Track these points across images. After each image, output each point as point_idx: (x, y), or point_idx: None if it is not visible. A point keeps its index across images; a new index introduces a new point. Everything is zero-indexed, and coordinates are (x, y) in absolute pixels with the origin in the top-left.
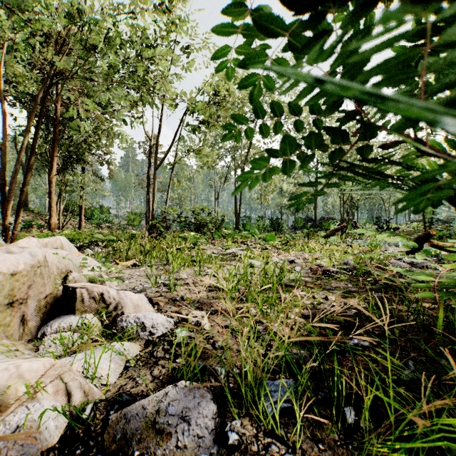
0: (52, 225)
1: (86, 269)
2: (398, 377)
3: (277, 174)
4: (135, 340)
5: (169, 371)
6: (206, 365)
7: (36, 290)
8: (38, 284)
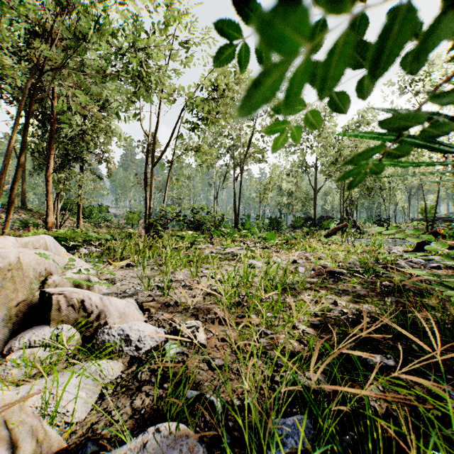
0: (49, 224)
1: (70, 271)
2: (440, 411)
3: (312, 124)
4: (117, 357)
5: (153, 401)
6: (199, 394)
7: (6, 297)
8: (8, 290)
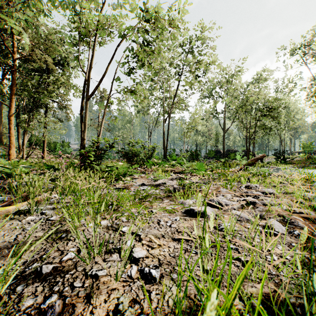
0: (11, 155)
1: None
2: None
3: None
4: None
5: None
6: None
7: None
8: None
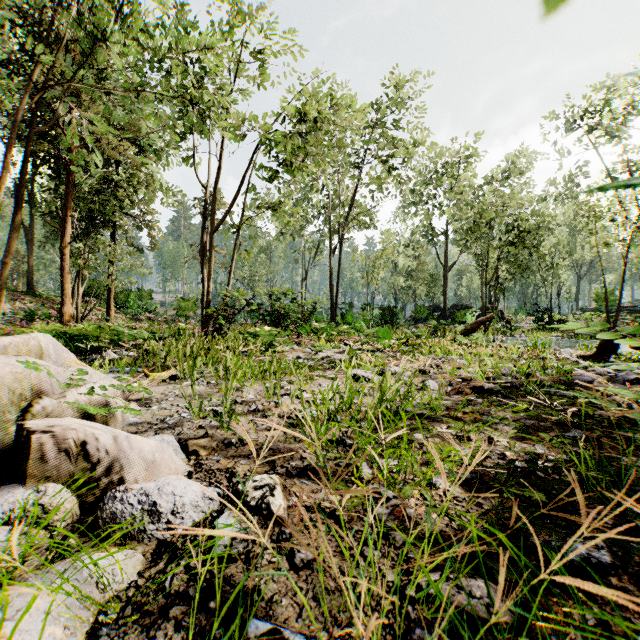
0: (65, 316)
1: (75, 391)
2: None
3: None
4: (135, 542)
5: None
6: (271, 628)
7: None
8: None
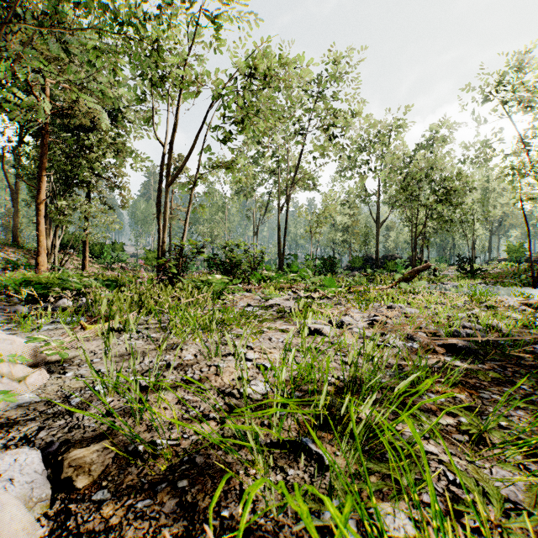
0: (40, 265)
1: None
2: None
3: None
4: None
5: None
6: None
7: None
8: None
